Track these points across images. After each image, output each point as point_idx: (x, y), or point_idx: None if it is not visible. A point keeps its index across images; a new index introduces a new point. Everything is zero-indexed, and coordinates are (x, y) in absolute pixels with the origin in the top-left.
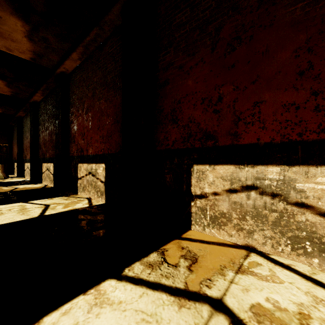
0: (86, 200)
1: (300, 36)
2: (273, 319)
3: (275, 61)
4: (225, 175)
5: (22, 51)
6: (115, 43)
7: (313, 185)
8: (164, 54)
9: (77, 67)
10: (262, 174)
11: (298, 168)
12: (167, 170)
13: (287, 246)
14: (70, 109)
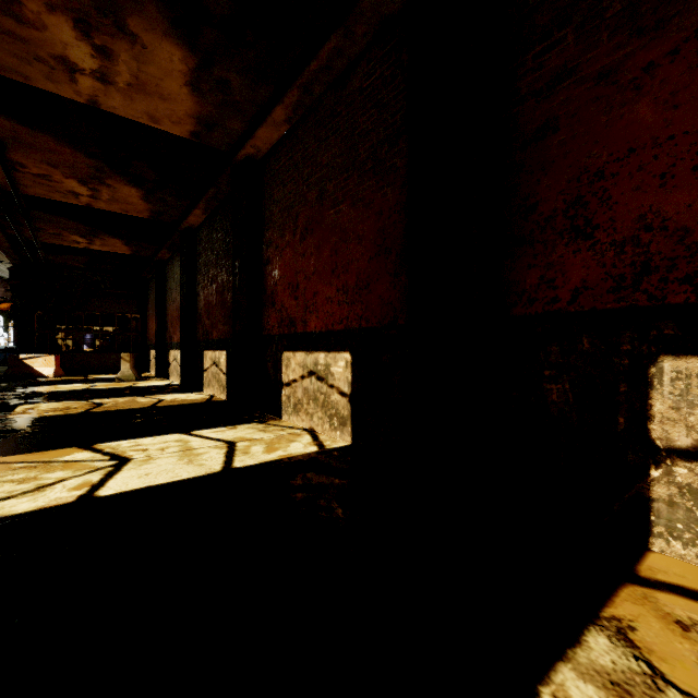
0: (307, 435)
1: None
2: None
3: None
4: None
5: (176, 118)
6: (378, 63)
7: None
8: (541, 52)
9: (280, 140)
10: None
11: None
12: (553, 372)
13: None
14: (265, 235)
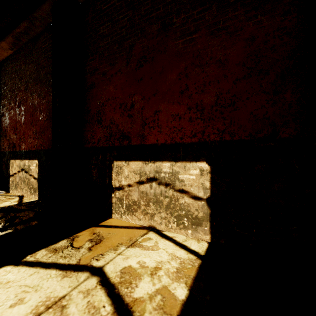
0: (17, 198)
1: (182, 64)
2: (133, 274)
3: (167, 80)
4: (136, 170)
5: None
6: (47, 39)
7: (188, 176)
8: (91, 59)
9: (9, 56)
10: (160, 169)
11: (180, 163)
12: (94, 166)
13: (174, 223)
14: (1, 101)
